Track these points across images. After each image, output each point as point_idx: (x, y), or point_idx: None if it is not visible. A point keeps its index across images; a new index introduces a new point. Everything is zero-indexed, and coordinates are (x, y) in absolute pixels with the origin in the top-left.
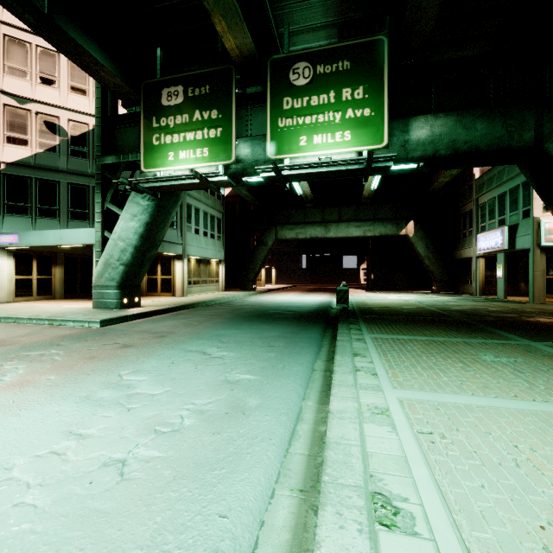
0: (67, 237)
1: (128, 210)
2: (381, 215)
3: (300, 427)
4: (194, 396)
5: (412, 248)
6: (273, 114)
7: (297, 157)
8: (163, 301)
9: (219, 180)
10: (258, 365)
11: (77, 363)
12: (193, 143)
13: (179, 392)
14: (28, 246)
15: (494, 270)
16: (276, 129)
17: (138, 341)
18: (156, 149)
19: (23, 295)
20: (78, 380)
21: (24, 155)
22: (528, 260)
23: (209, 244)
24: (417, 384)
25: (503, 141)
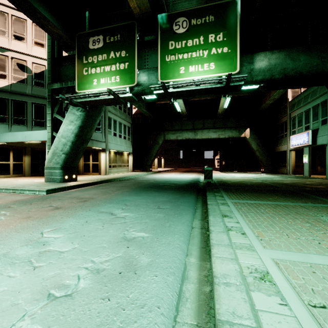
0: (30, 136)
1: (67, 118)
2: (229, 125)
3: (186, 287)
4: (95, 253)
5: (248, 145)
6: (162, 52)
7: (178, 81)
8: (92, 178)
9: (126, 96)
10: (150, 224)
11: (14, 222)
12: (110, 73)
13: (83, 249)
14: (5, 142)
15: (301, 158)
16: (164, 62)
17: (67, 205)
18: (85, 78)
19: (4, 174)
20: (6, 237)
21: (4, 84)
22: (322, 152)
23: (122, 142)
24: (282, 243)
25: (318, 68)
